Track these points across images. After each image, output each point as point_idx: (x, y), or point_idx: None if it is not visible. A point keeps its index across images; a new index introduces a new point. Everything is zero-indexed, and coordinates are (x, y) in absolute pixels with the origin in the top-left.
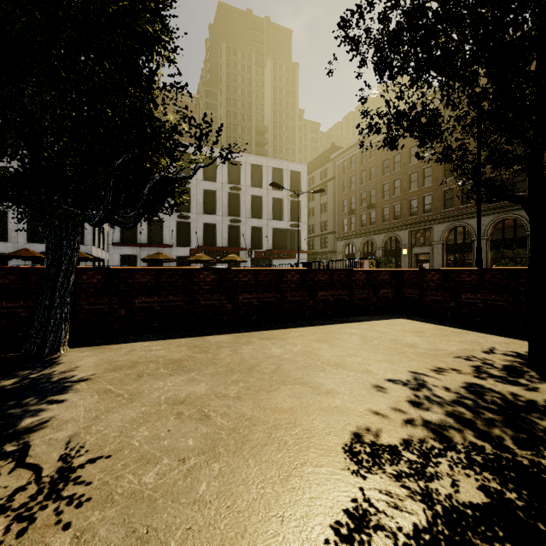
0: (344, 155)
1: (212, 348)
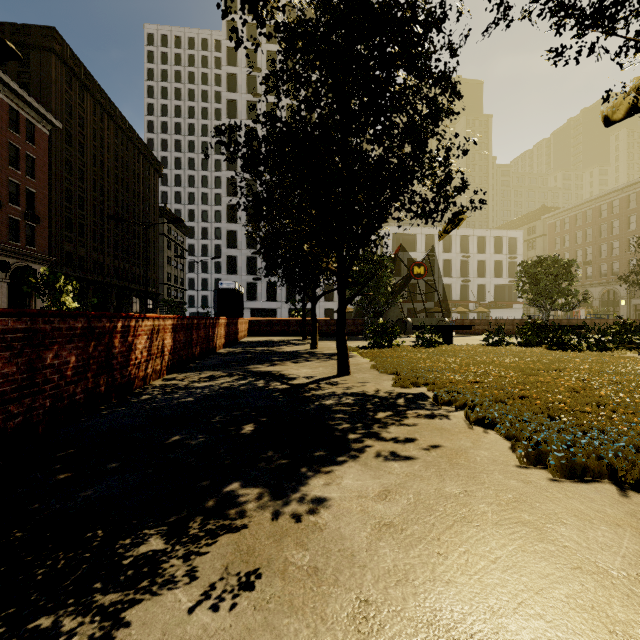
0: (556, 217)
1: None
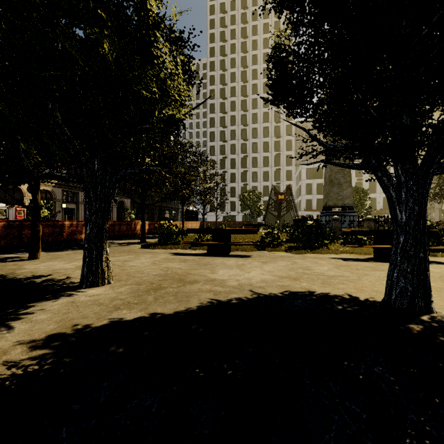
0: None
1: None
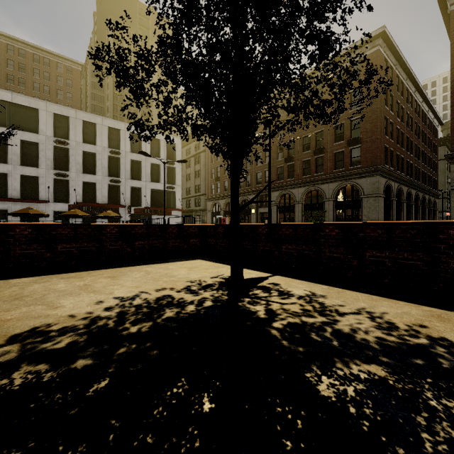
0: None
1: (5, 287)
